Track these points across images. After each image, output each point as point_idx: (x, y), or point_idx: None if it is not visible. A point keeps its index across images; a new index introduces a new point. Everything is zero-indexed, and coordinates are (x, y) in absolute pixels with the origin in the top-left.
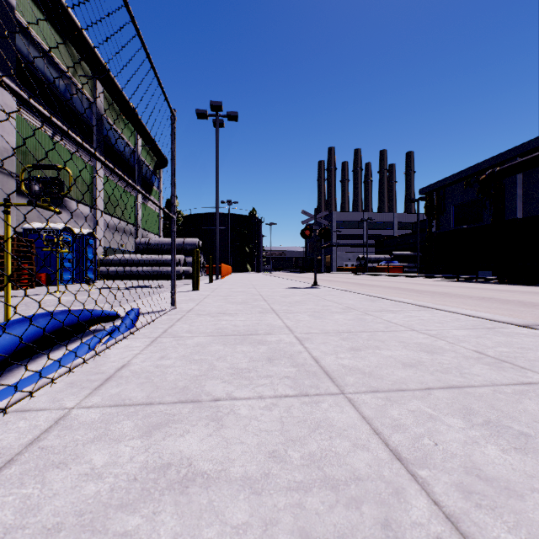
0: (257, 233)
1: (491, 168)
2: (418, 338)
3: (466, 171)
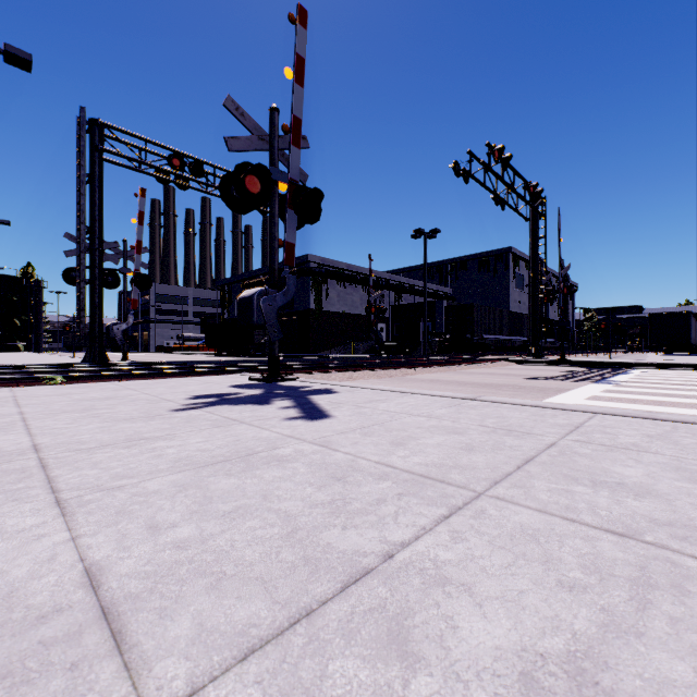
0: (35, 301)
1: (251, 278)
2: (68, 361)
3: (239, 276)
